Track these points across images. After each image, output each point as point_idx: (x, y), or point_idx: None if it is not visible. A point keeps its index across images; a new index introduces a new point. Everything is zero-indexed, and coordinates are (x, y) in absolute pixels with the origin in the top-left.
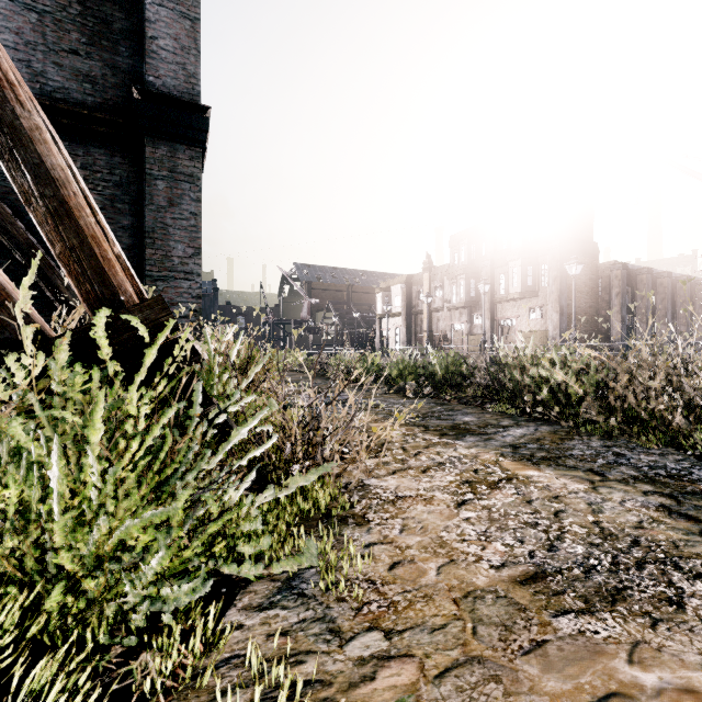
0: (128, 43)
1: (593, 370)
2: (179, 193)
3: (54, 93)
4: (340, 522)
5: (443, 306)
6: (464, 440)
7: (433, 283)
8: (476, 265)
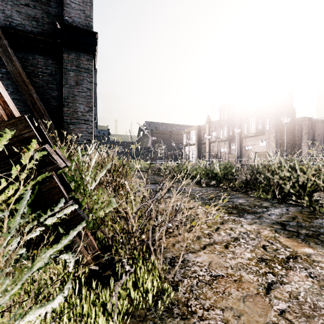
0: (55, 0)
1: (323, 173)
2: (81, 78)
3: (16, 27)
4: (166, 313)
5: (216, 140)
6: (245, 217)
7: (211, 129)
8: (232, 120)
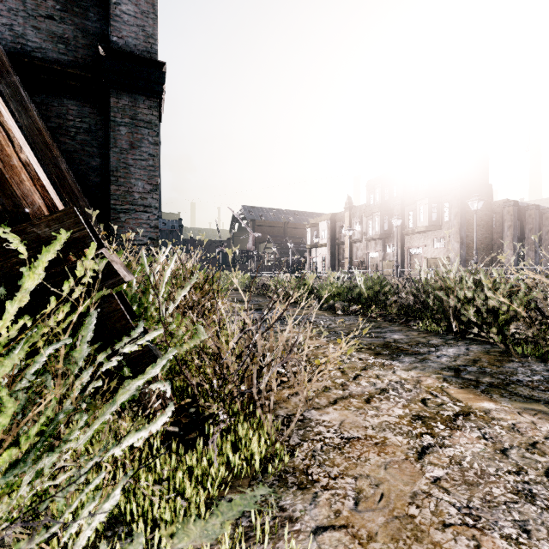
0: (96, 9)
1: (523, 291)
2: (139, 137)
3: (33, 53)
4: (278, 482)
5: (361, 238)
6: (400, 360)
7: (353, 219)
8: (389, 205)
